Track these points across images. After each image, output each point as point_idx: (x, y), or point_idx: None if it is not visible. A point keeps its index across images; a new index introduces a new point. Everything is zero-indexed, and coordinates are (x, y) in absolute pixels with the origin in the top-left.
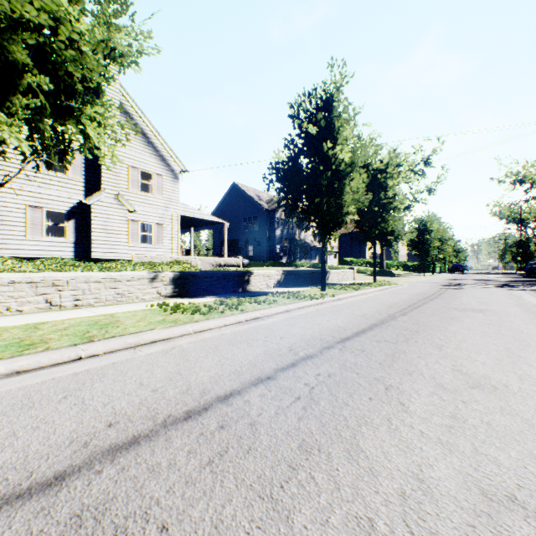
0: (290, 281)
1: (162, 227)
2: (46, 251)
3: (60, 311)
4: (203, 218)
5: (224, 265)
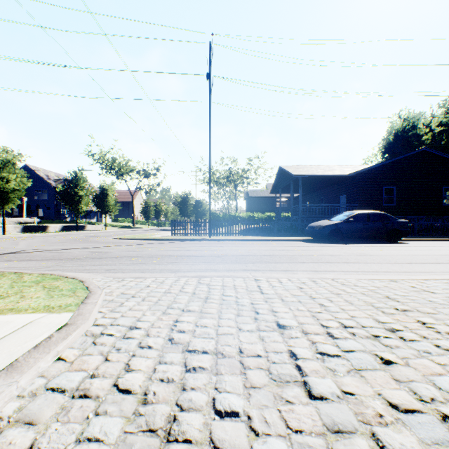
0: (66, 229)
1: None
2: None
3: None
4: None
5: (24, 223)
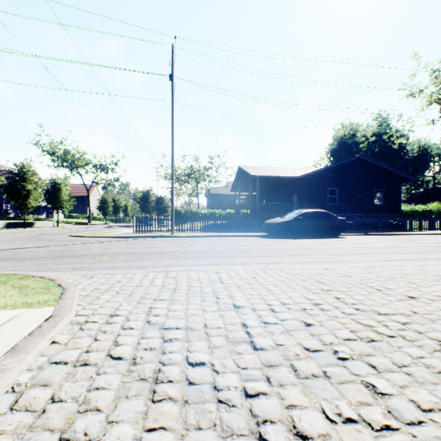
0: (11, 226)
1: None
2: None
3: None
4: None
5: None
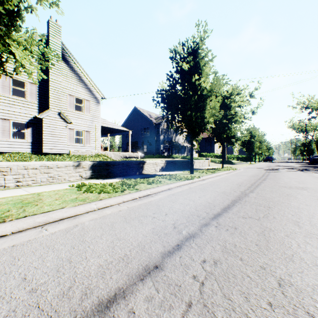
0: (170, 167)
1: (89, 133)
2: (12, 148)
3: (2, 191)
4: (115, 127)
5: (129, 157)
